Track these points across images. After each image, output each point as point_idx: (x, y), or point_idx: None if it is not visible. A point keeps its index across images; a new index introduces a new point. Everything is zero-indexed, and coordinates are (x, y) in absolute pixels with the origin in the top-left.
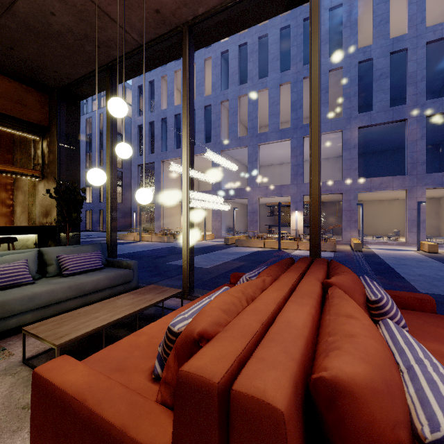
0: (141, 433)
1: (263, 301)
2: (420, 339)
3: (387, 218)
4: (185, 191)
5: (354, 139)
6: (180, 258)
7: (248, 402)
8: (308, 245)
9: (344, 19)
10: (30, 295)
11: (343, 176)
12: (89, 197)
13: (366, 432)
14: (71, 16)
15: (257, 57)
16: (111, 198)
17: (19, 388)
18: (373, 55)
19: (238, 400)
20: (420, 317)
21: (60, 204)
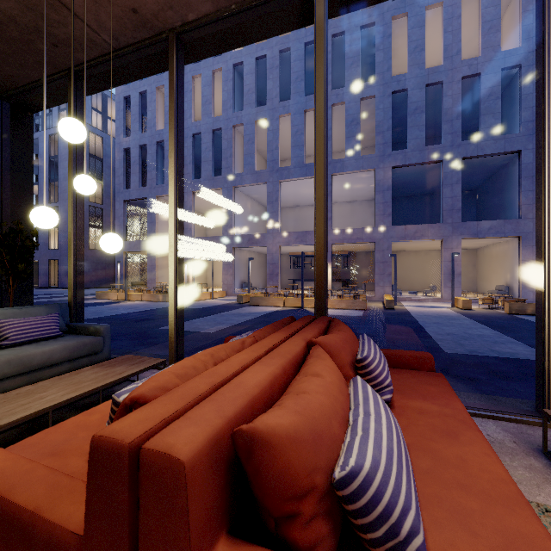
0: (56, 513)
1: (228, 363)
2: (406, 398)
3: (424, 271)
4: (172, 238)
5: (388, 180)
6: None
7: (153, 457)
8: (335, 302)
9: (377, 40)
10: None
11: (375, 222)
12: (53, 242)
13: (281, 479)
14: (14, 2)
15: (278, 75)
16: (75, 245)
17: None
18: (408, 86)
19: (145, 457)
20: (416, 376)
21: None
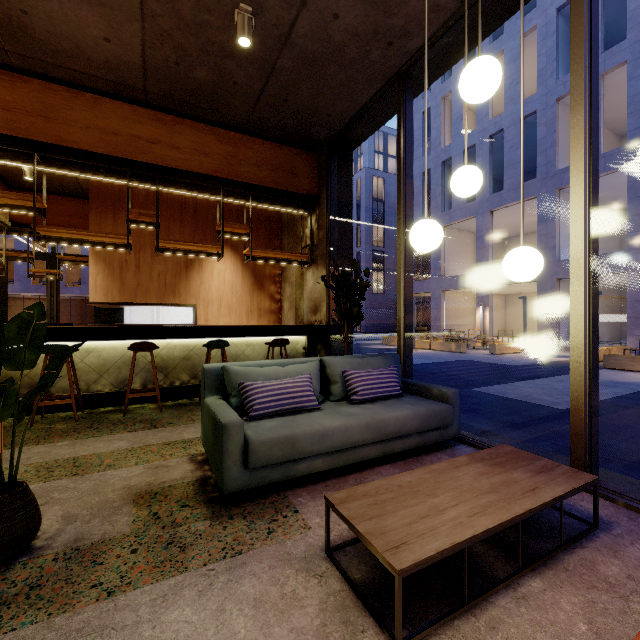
0: None
1: None
2: None
3: None
4: (579, 253)
5: None
6: (492, 382)
7: None
8: None
9: None
10: (321, 431)
11: None
12: None
13: None
14: (359, 6)
15: None
16: (404, 282)
17: (334, 621)
18: None
19: None
20: None
21: (337, 295)
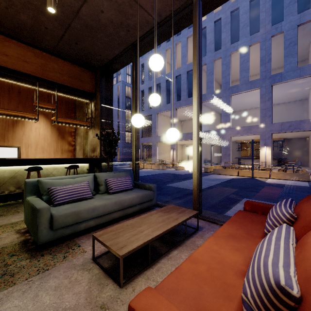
0: None
1: None
2: None
3: None
4: (195, 131)
5: None
6: (174, 181)
7: None
8: (280, 175)
9: None
10: (93, 207)
11: None
12: None
13: None
14: (113, 10)
15: (229, 28)
16: (135, 138)
17: (95, 285)
18: None
19: None
20: None
21: (104, 143)
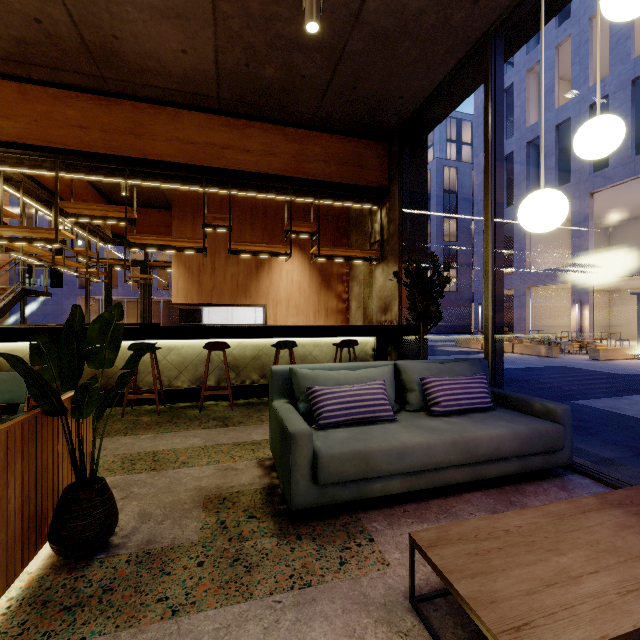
0: None
1: None
2: None
3: None
4: None
5: None
6: (599, 394)
7: None
8: None
9: None
10: (399, 447)
11: None
12: None
13: None
14: None
15: None
16: (493, 276)
17: None
18: None
19: None
20: None
21: (411, 292)
